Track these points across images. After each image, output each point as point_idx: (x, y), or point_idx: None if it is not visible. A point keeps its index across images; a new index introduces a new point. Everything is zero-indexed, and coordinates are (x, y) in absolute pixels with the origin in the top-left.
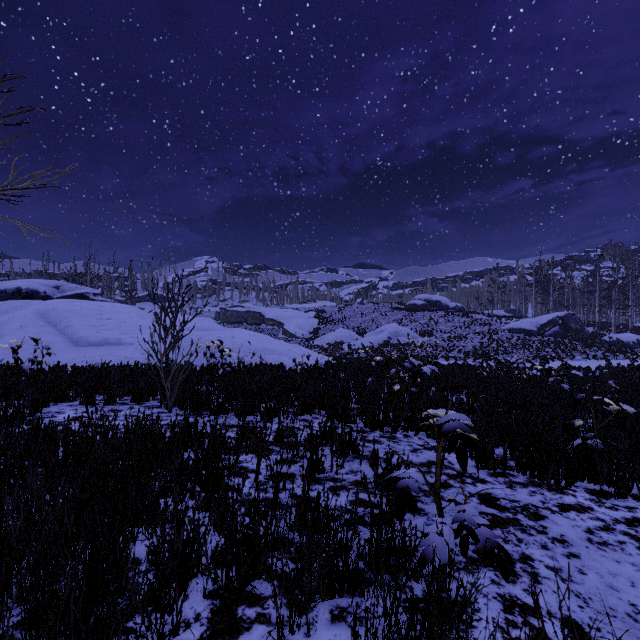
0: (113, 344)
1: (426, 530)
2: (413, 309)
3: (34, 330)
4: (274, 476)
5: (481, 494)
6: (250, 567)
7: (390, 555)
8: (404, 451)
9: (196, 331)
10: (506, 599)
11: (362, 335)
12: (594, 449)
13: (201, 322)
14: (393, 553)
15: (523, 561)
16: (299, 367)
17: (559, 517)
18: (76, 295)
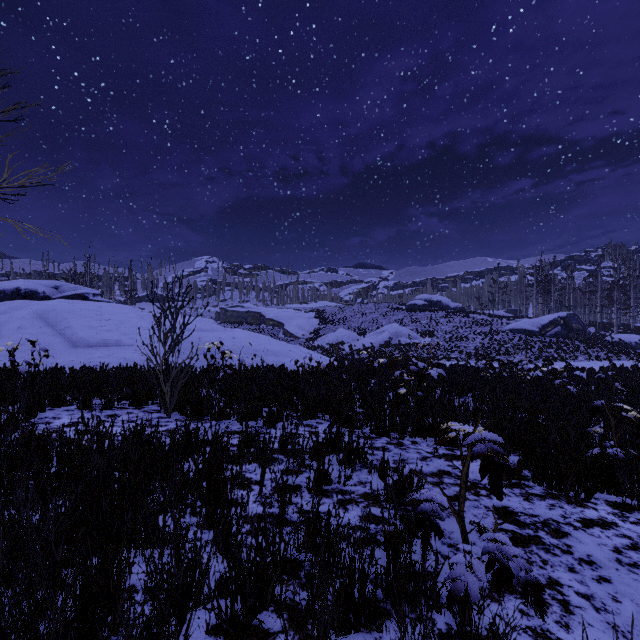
0: (112, 345)
1: (452, 560)
2: (414, 309)
3: (32, 331)
4: (280, 490)
5: (498, 508)
6: (257, 598)
7: (409, 582)
8: (413, 459)
9: (196, 332)
10: (538, 633)
11: (363, 335)
12: (614, 459)
13: (201, 323)
14: (412, 580)
15: (551, 587)
16: (300, 369)
17: (583, 534)
18: (75, 295)
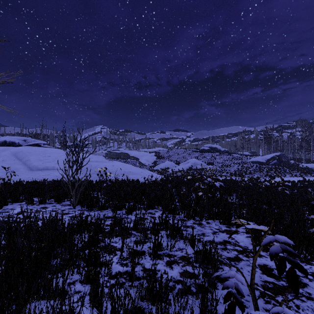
0: (50, 169)
1: None
2: (203, 151)
3: (9, 162)
4: (132, 256)
5: (261, 266)
6: None
7: None
8: (208, 233)
9: (94, 162)
10: None
11: (178, 164)
12: None
13: (97, 158)
14: None
15: None
16: (147, 181)
17: None
18: (34, 144)
